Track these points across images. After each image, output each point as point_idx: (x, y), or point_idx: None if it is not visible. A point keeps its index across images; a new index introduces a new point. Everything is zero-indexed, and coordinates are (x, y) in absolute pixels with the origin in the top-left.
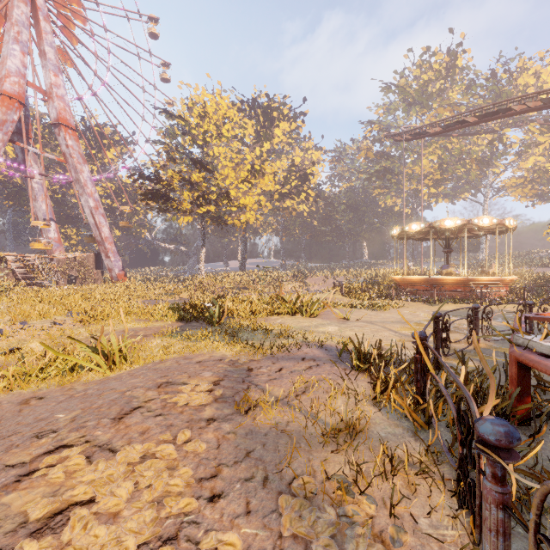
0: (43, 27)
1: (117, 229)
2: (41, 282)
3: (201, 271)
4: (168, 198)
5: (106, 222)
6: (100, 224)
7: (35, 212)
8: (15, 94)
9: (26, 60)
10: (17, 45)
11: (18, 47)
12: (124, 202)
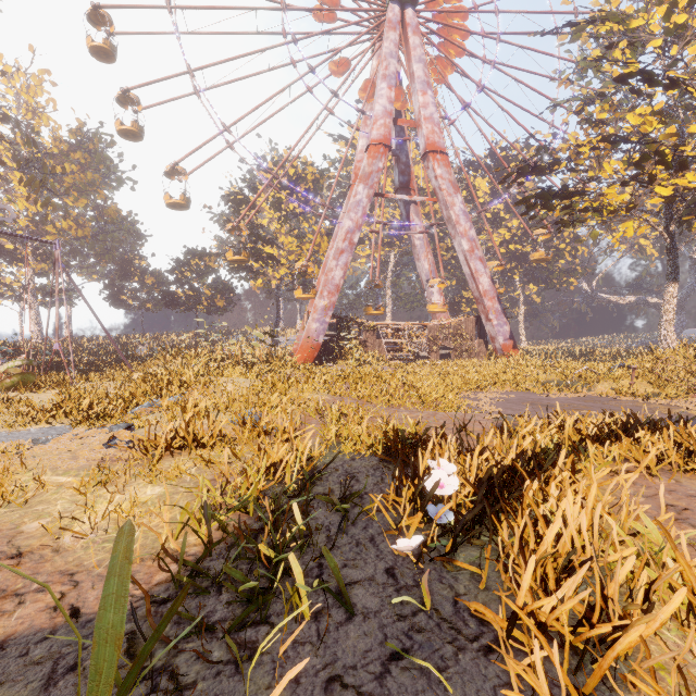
0: (411, 45)
1: (530, 282)
2: (405, 355)
3: (664, 338)
4: (569, 192)
5: (486, 268)
6: (476, 273)
7: (419, 274)
8: (381, 138)
9: (393, 95)
10: (384, 83)
11: (385, 84)
12: (540, 242)
